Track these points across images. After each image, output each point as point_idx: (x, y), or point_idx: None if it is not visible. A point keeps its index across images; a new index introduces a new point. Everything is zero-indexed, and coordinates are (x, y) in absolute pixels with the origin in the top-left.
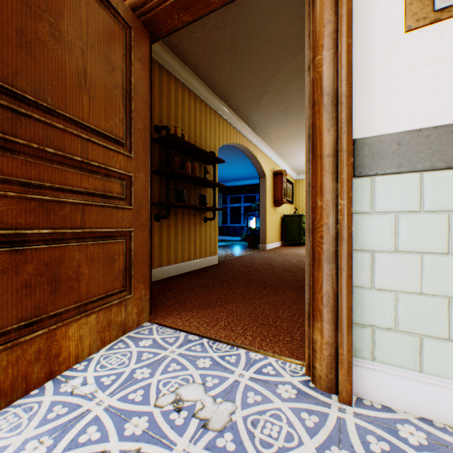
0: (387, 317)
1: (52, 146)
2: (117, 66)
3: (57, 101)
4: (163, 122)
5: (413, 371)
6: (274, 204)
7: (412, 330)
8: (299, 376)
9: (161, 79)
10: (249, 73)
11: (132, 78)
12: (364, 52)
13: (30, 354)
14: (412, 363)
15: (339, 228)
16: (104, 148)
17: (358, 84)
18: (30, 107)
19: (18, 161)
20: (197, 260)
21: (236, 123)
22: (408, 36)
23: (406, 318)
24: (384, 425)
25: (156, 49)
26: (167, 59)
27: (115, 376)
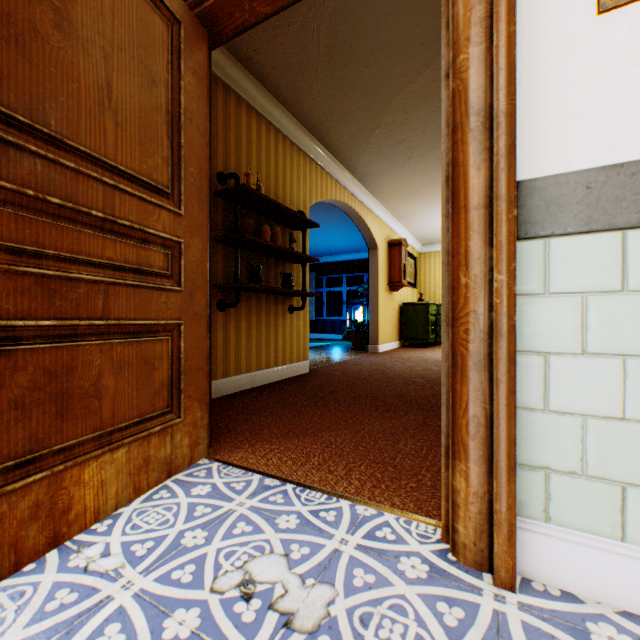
0: (569, 455)
1: (57, 195)
2: (159, 78)
3: (66, 126)
4: (229, 168)
5: (610, 540)
6: (389, 288)
7: (609, 476)
8: (431, 543)
9: (226, 106)
10: (354, 98)
11: (181, 97)
12: (533, 47)
13: (22, 510)
14: (609, 526)
15: (495, 317)
16: (139, 199)
17: (523, 97)
18: (23, 133)
19: (2, 216)
20: (280, 367)
21: (336, 171)
22: (603, 20)
23: (600, 456)
24: (567, 623)
25: (219, 61)
26: (235, 76)
27: (152, 542)
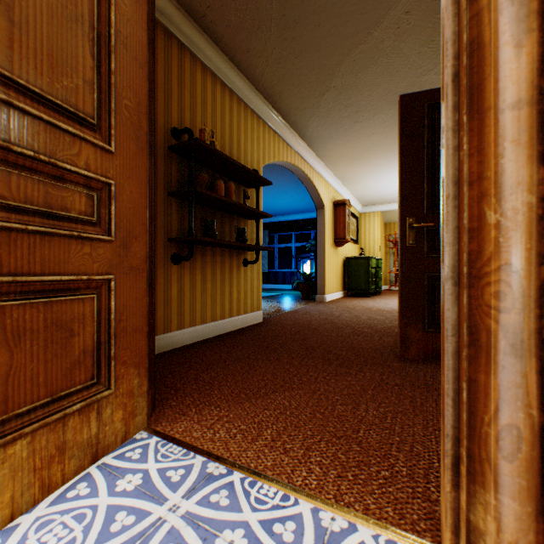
0: None
1: None
2: None
3: None
4: (184, 125)
5: None
6: (334, 244)
7: None
8: None
9: (181, 63)
10: (305, 60)
11: (111, 14)
12: None
13: None
14: None
15: None
16: (49, 126)
17: None
18: None
19: None
20: (234, 317)
21: (287, 135)
22: None
23: None
24: None
25: (173, 18)
26: (190, 34)
27: None
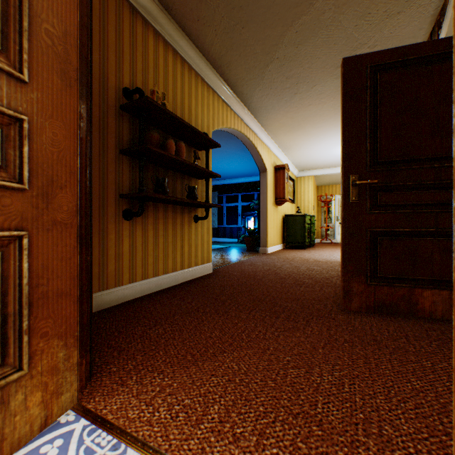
0: None
1: None
2: None
3: None
4: (136, 86)
5: None
6: (275, 203)
7: None
8: None
9: (133, 26)
10: (252, 30)
11: None
12: None
13: None
14: None
15: None
16: None
17: None
18: None
19: None
20: (186, 269)
21: (234, 104)
22: None
23: None
24: None
25: None
26: None
27: None
